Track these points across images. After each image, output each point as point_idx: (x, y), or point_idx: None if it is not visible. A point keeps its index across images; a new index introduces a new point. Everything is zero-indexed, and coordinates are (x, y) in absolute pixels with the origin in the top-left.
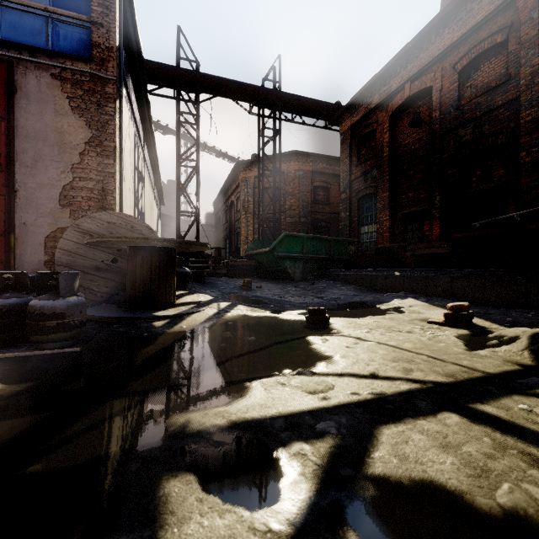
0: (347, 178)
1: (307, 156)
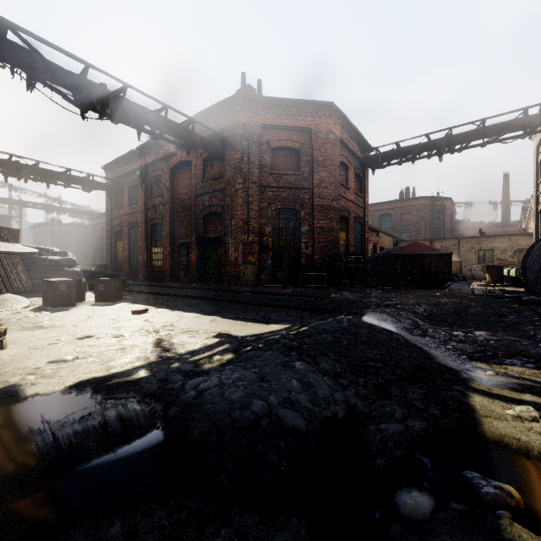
0: (92, 243)
1: (81, 225)
